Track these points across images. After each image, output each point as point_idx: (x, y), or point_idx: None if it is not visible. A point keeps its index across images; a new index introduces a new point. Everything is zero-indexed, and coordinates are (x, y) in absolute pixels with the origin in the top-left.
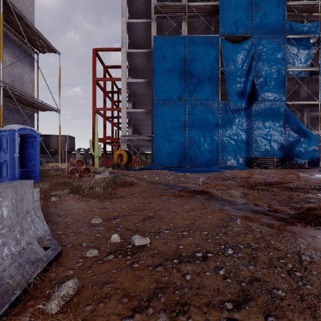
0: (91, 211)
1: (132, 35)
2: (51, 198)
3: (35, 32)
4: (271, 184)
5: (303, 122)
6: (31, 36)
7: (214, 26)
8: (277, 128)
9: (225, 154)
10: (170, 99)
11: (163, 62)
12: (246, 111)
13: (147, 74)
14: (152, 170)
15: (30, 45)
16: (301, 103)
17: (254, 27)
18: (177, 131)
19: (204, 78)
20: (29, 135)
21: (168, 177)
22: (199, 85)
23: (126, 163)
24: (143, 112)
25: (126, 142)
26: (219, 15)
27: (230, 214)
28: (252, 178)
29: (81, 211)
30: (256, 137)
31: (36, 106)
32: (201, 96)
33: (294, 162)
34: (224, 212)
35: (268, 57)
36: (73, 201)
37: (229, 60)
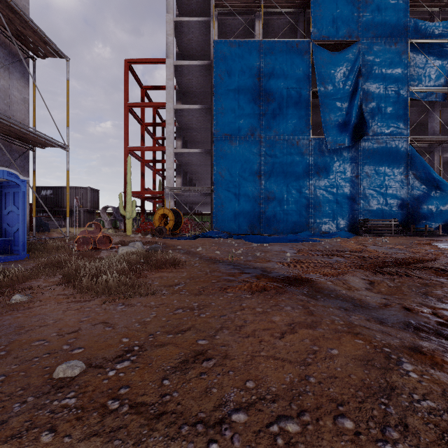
0: (73, 334)
1: (182, 41)
2: (13, 297)
3: (26, 22)
4: (406, 264)
5: (432, 168)
6: (20, 29)
7: (303, 27)
8: (396, 177)
9: (319, 214)
10: (238, 133)
11: (228, 80)
12: (349, 151)
13: (205, 99)
14: (211, 239)
15: (21, 45)
16: (430, 140)
17: (361, 27)
18: (249, 180)
19: (288, 103)
20: (10, 183)
21: (235, 250)
22: (281, 112)
23: (172, 228)
24: (198, 152)
25: (173, 197)
26: (311, 9)
27: (378, 343)
28: (368, 252)
29: (53, 334)
30: (365, 189)
31: (30, 139)
32: (283, 129)
33: (420, 227)
34: (360, 335)
35: (382, 72)
36: (55, 303)
37: (325, 77)
